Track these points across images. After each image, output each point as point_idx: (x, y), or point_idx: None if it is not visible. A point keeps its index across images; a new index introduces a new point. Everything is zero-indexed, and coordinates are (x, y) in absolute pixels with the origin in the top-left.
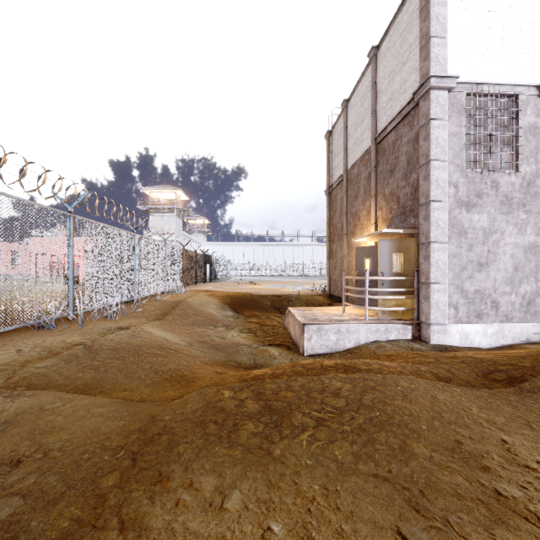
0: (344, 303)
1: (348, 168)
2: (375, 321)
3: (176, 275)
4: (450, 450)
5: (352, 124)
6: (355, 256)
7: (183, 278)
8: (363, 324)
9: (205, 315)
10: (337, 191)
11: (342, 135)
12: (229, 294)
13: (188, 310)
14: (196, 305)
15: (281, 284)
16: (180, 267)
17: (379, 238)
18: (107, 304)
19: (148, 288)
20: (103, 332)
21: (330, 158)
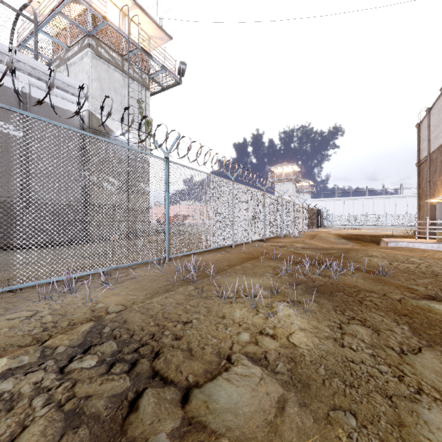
0: (416, 235)
1: (430, 152)
2: (432, 242)
3: (305, 222)
4: (409, 249)
5: (432, 125)
6: (429, 210)
7: (308, 224)
8: (423, 243)
9: (330, 241)
10: (423, 165)
11: (427, 129)
12: (340, 233)
13: (321, 238)
14: (324, 237)
15: (379, 230)
16: (307, 218)
17: (441, 200)
18: (288, 233)
19: (297, 228)
20: (300, 239)
21: (419, 141)
